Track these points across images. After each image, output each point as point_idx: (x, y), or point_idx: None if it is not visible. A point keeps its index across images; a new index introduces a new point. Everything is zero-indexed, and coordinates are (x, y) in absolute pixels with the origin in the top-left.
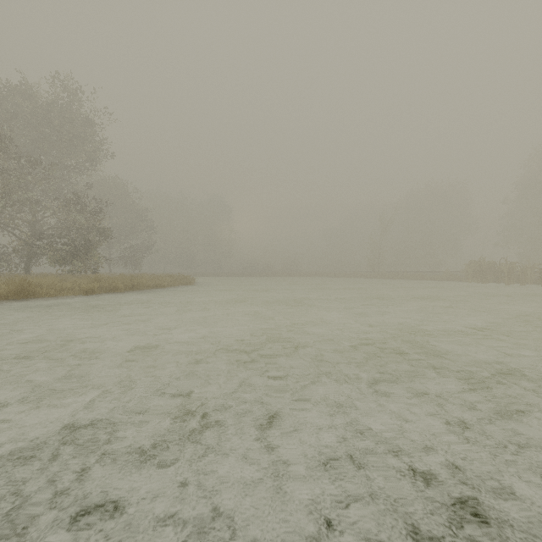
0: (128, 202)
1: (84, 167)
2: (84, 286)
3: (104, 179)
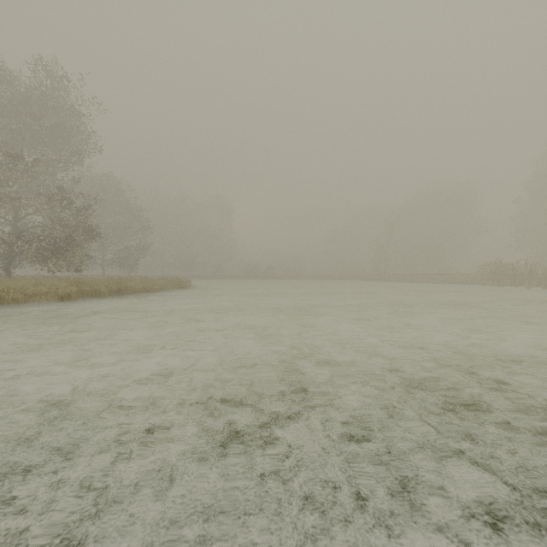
0: (122, 201)
1: (70, 161)
2: (59, 291)
3: (97, 177)
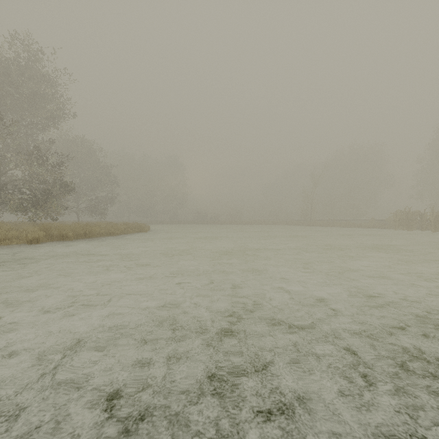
0: (93, 159)
1: (46, 124)
2: (28, 235)
3: (73, 140)
